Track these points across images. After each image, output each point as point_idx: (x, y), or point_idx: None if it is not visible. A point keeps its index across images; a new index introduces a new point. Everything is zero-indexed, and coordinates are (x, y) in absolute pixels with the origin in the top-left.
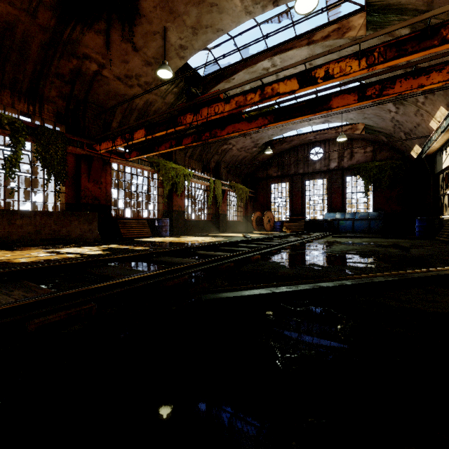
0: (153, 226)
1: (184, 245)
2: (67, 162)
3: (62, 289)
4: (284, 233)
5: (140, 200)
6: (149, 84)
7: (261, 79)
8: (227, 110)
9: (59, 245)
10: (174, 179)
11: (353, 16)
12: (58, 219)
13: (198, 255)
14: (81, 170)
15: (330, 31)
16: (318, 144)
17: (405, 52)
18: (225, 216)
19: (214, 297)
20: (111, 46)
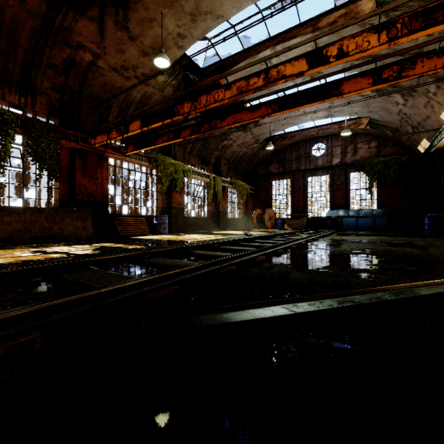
0: (152, 223)
1: (182, 243)
2: (61, 157)
3: (20, 302)
4: (286, 231)
5: (138, 197)
6: (146, 76)
7: (265, 61)
8: (228, 97)
9: (50, 244)
10: (173, 175)
11: None
12: (49, 216)
13: (195, 256)
14: (75, 165)
15: (336, 16)
16: (321, 140)
17: (434, 22)
18: (225, 213)
19: (211, 320)
20: (105, 34)
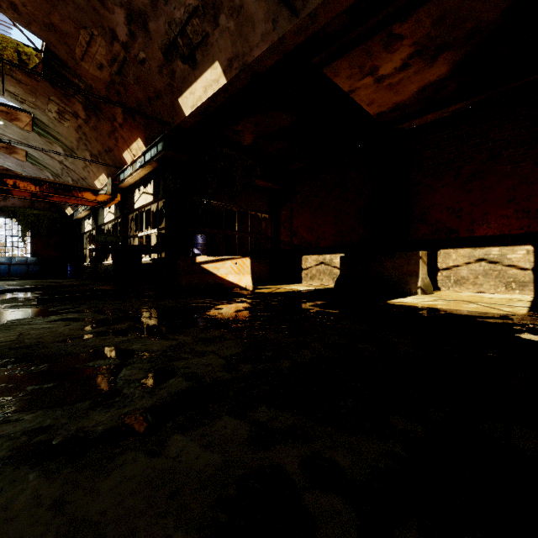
0: None
1: None
2: None
3: None
4: None
5: None
6: None
7: None
8: None
9: None
10: None
11: (22, 112)
12: None
13: None
14: None
15: None
16: None
17: (58, 193)
18: None
19: None
20: None
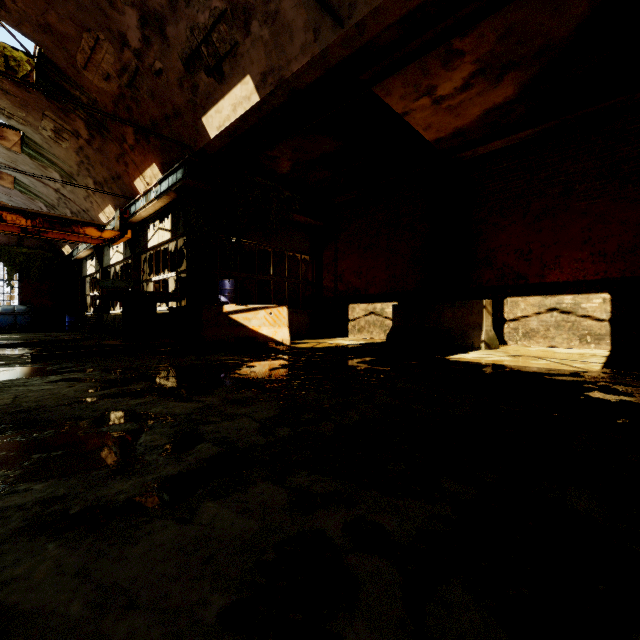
0: None
1: None
2: None
3: None
4: None
5: None
6: None
7: None
8: None
9: None
10: None
11: (9, 129)
12: None
13: None
14: None
15: None
16: None
17: (55, 228)
18: None
19: None
20: None
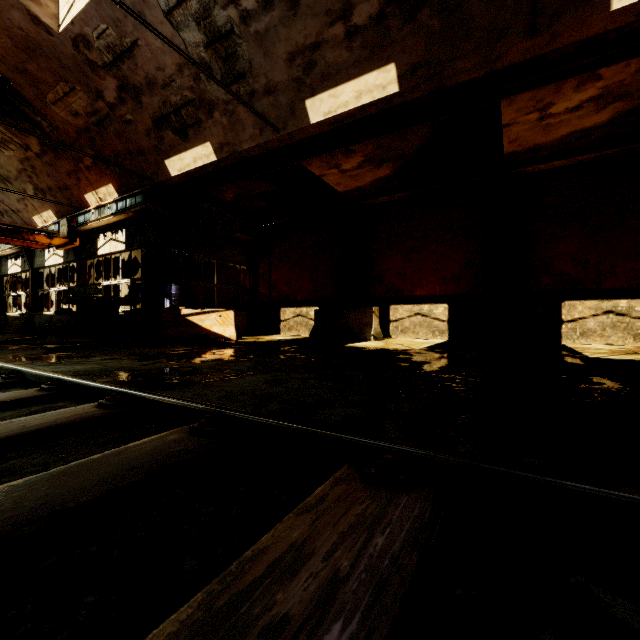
0: None
1: None
2: None
3: None
4: None
5: None
6: None
7: None
8: None
9: None
10: None
11: None
12: None
13: None
14: None
15: None
16: None
17: (6, 235)
18: None
19: None
20: None
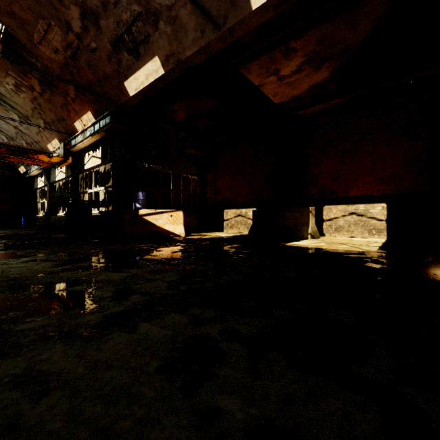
0: None
1: None
2: None
3: None
4: None
5: None
6: None
7: None
8: None
9: None
10: None
11: None
12: None
13: None
14: None
15: None
16: None
17: (16, 155)
18: None
19: None
20: None
